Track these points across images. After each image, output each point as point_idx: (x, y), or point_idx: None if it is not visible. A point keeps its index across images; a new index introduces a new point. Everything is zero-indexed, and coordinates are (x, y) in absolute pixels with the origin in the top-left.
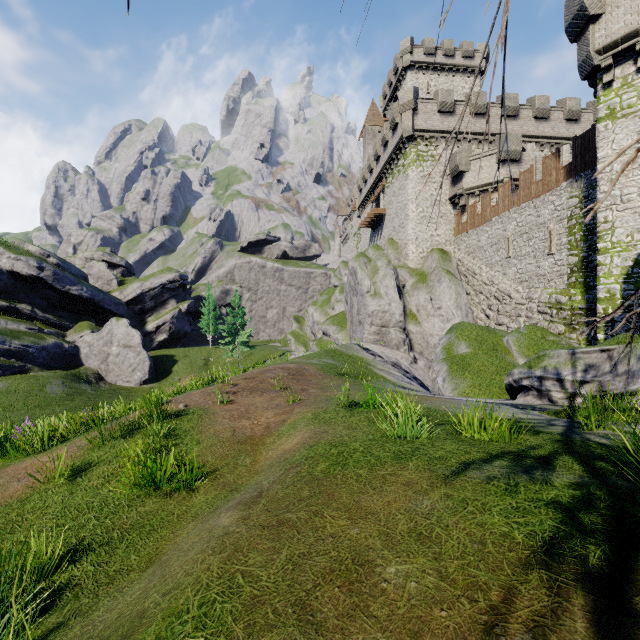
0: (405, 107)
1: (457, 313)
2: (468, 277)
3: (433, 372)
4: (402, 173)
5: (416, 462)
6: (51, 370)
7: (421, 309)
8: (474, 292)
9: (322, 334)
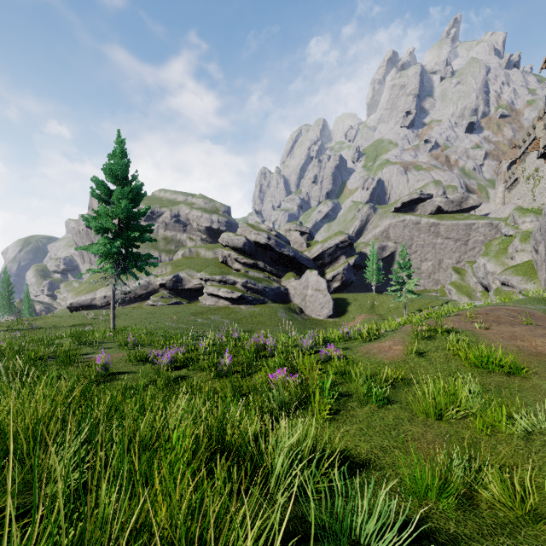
0: None
1: None
2: None
3: None
4: None
5: None
6: (276, 303)
7: None
8: None
9: (498, 284)
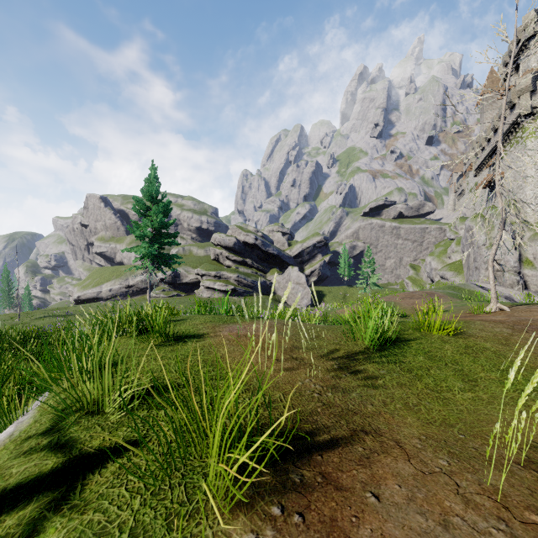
0: (522, 91)
1: None
2: None
3: None
4: (520, 144)
5: None
6: (263, 295)
7: (537, 257)
8: None
9: (439, 278)
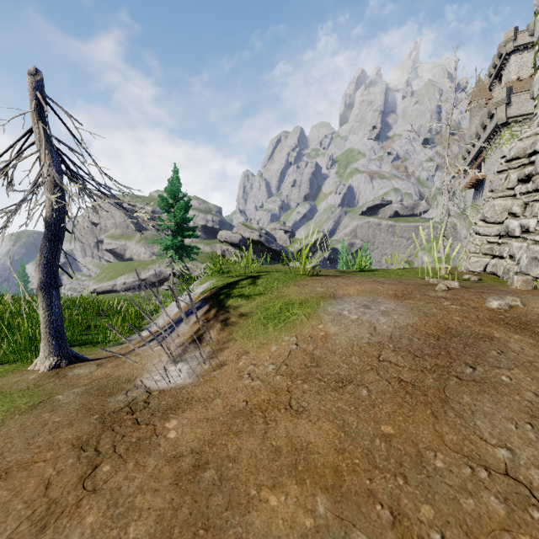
0: (499, 103)
1: None
2: None
3: None
4: (498, 149)
5: None
6: None
7: None
8: None
9: None
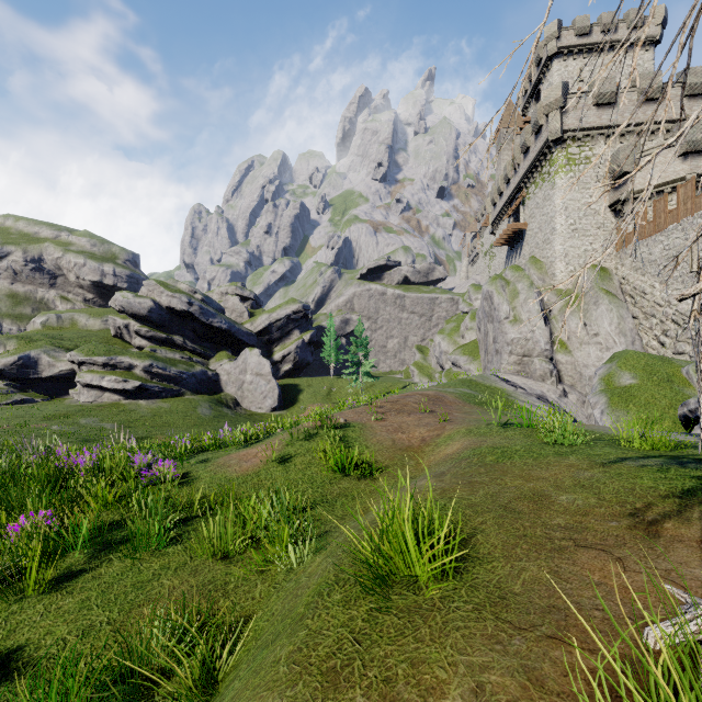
0: (551, 107)
1: (620, 340)
2: (635, 297)
3: (588, 407)
4: (547, 181)
5: (576, 456)
6: (199, 394)
7: (572, 336)
8: (643, 315)
9: (450, 365)
